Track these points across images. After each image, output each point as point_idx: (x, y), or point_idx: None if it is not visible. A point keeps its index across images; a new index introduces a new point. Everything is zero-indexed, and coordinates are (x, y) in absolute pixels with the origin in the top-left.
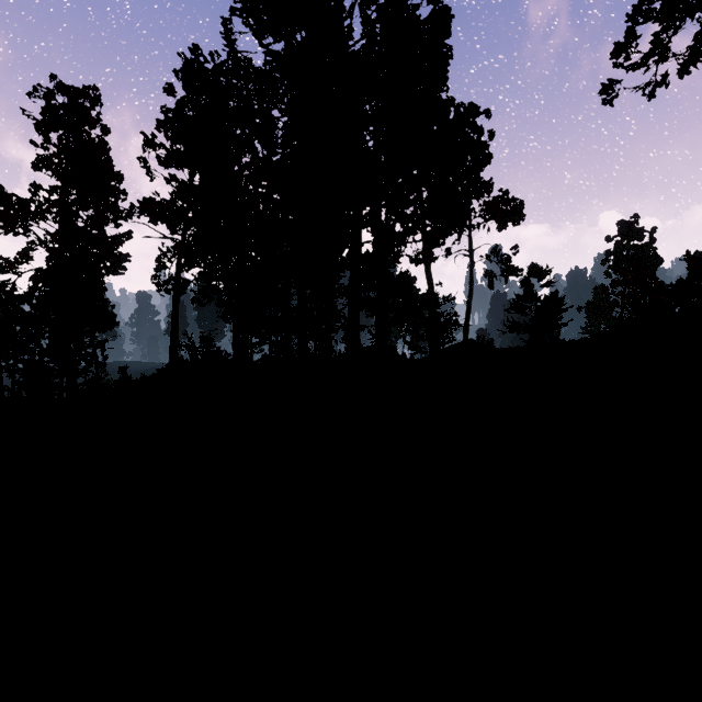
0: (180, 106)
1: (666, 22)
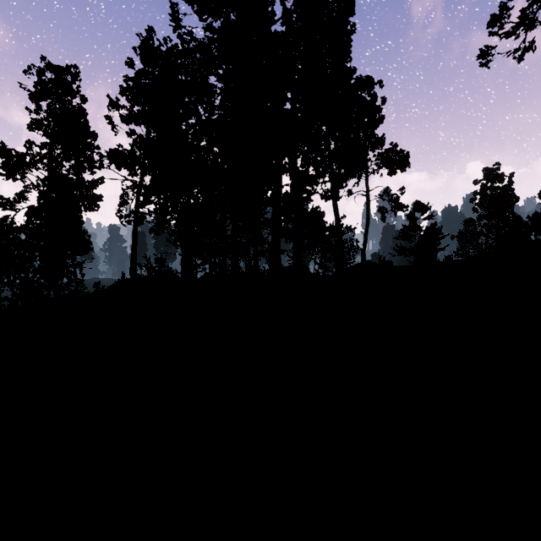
0: (138, 76)
1: None
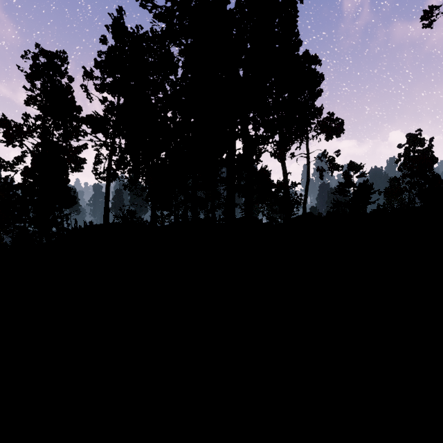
0: (110, 51)
1: None
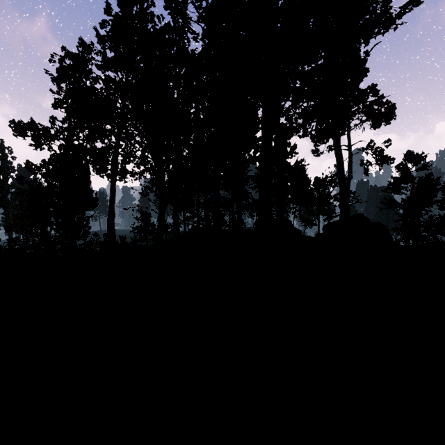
0: (115, 20)
1: None
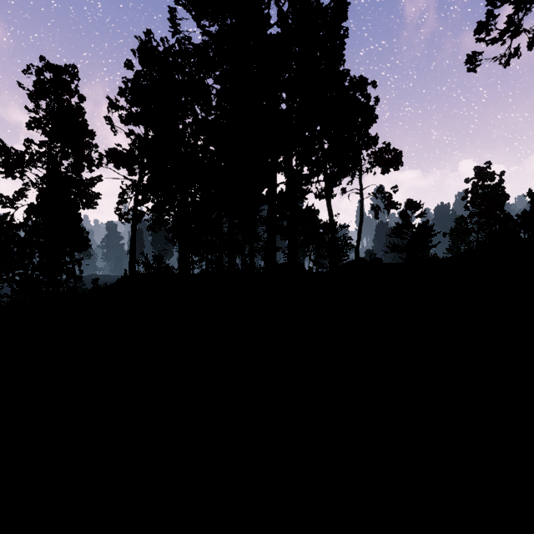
0: (137, 77)
1: (518, 5)
